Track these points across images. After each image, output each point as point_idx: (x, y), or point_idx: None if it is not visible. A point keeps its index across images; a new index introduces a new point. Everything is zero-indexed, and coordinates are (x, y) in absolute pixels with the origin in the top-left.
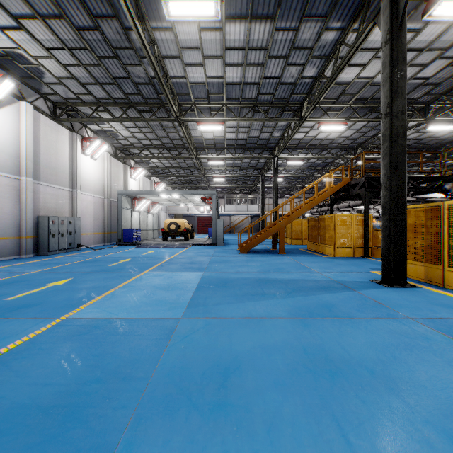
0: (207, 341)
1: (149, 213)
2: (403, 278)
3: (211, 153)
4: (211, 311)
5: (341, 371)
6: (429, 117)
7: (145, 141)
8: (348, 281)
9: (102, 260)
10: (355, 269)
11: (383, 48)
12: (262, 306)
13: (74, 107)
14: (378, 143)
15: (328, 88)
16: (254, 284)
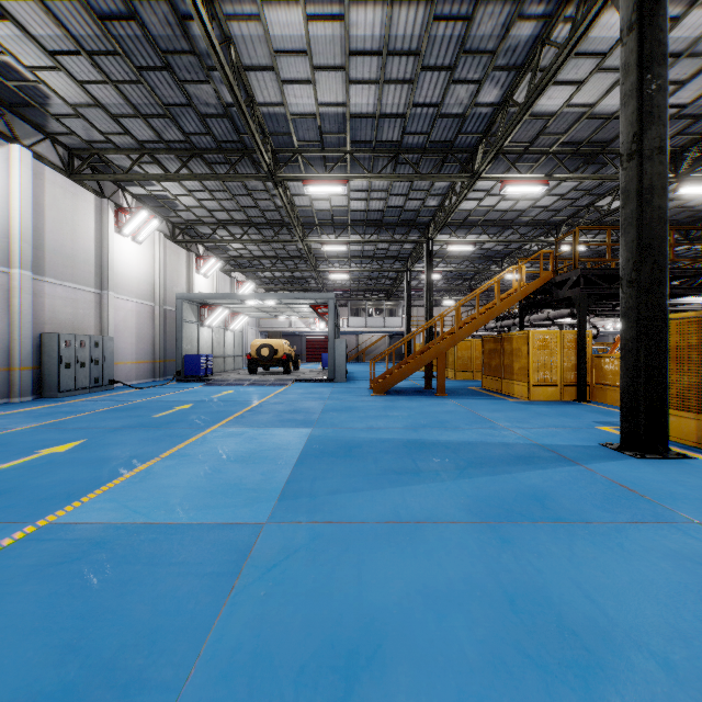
0: (312, 579)
1: (228, 329)
2: (662, 441)
3: (327, 233)
4: (324, 508)
5: (599, 662)
6: (682, 171)
7: (220, 213)
8: (563, 445)
9: (145, 407)
10: (569, 422)
11: (624, 40)
12: (418, 497)
13: (103, 156)
14: (594, 217)
15: (519, 120)
16: (400, 452)
